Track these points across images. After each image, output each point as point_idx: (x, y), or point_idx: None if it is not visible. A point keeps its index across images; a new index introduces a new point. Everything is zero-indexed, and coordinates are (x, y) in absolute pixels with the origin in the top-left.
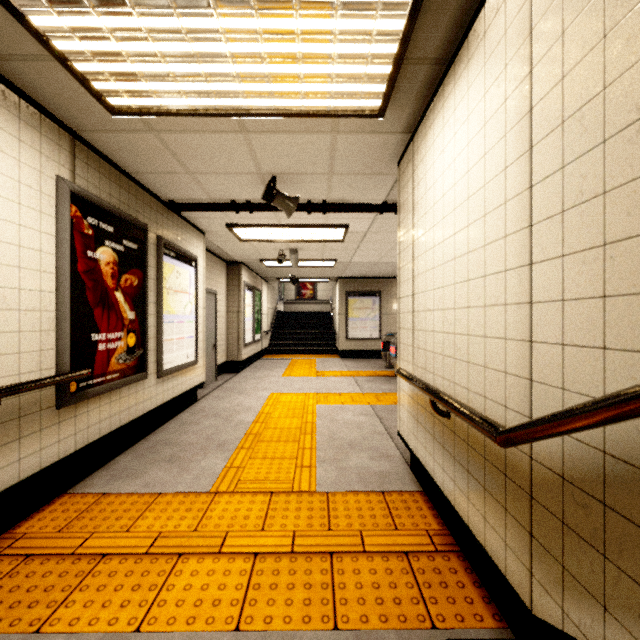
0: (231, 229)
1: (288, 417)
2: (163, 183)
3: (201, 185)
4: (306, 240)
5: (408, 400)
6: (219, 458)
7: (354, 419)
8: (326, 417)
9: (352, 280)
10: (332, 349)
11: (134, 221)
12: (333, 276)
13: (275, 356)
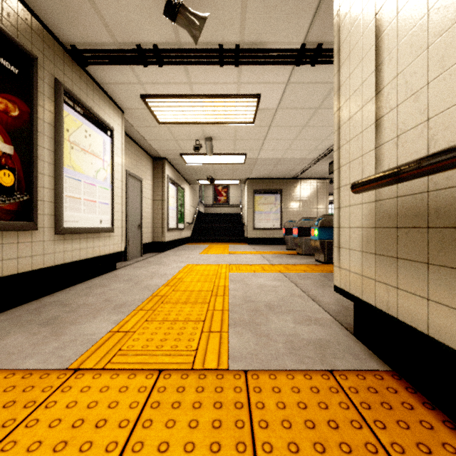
0: (147, 102)
1: (200, 281)
2: (52, 4)
3: (97, 9)
4: (219, 122)
5: (364, 234)
6: (108, 320)
7: (268, 283)
8: (239, 281)
9: (258, 181)
10: (241, 238)
11: (10, 36)
12: (242, 177)
13: (196, 243)
